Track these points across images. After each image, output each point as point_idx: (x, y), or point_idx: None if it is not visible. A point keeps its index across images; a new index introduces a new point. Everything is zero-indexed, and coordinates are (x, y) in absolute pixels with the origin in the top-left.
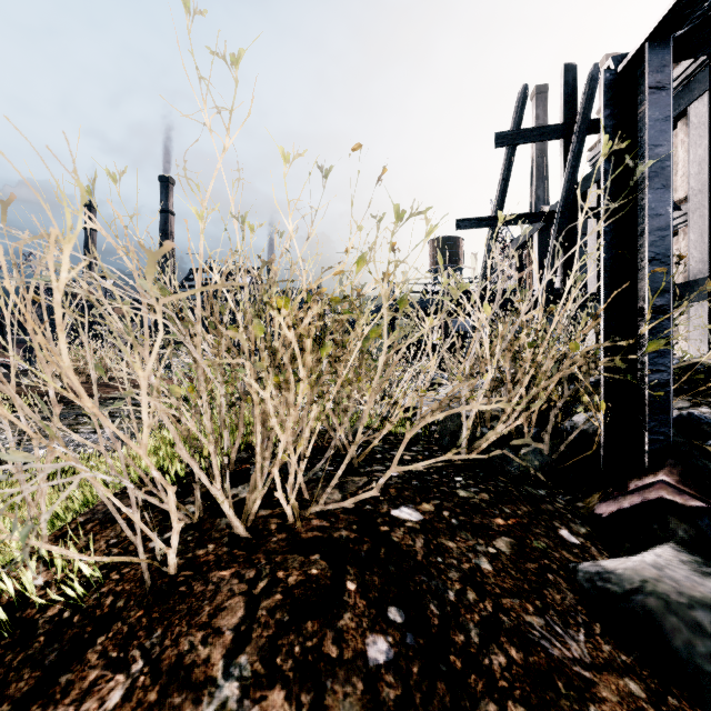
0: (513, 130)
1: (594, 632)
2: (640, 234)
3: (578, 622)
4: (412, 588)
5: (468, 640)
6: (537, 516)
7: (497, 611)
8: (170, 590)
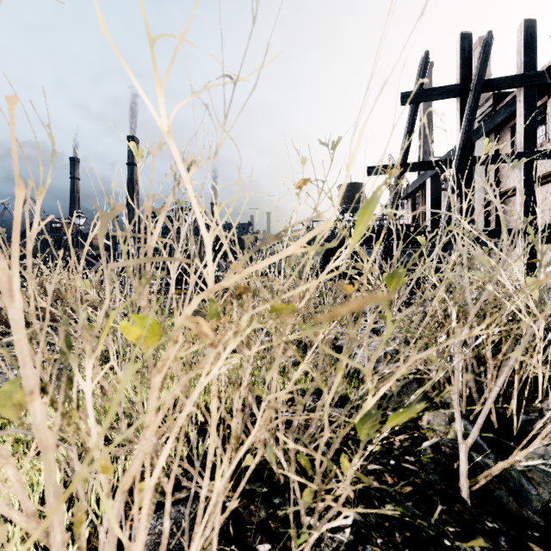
0: (417, 90)
1: None
2: None
3: None
4: None
5: None
6: None
7: None
8: None
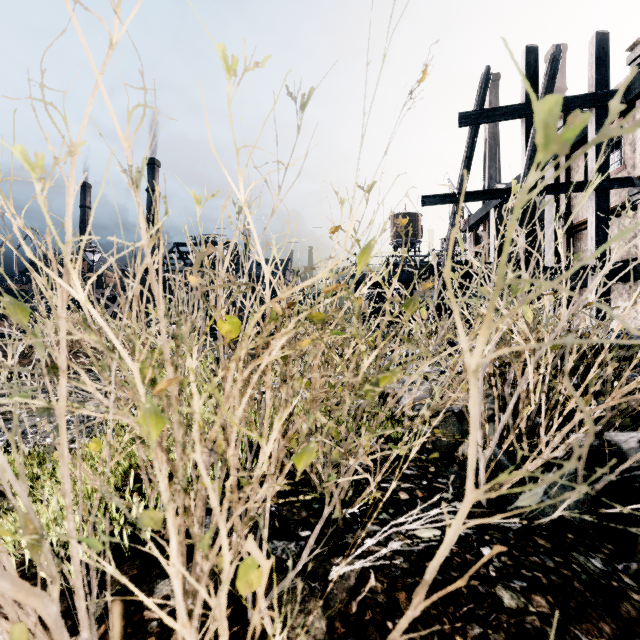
0: (477, 110)
1: None
2: None
3: None
4: None
5: None
6: None
7: None
8: None
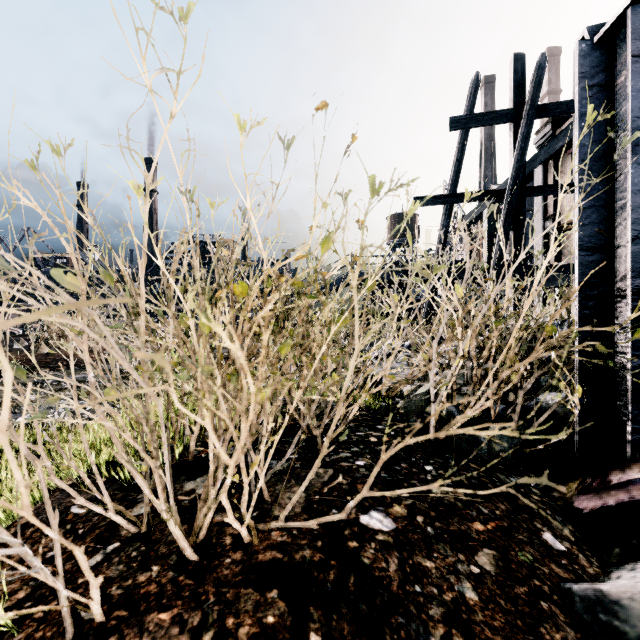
0: (466, 115)
1: None
2: (618, 211)
3: None
4: (388, 637)
5: None
6: (516, 515)
7: None
8: None
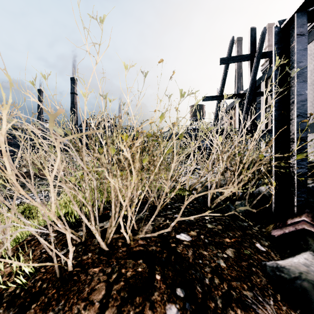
0: (228, 57)
1: (277, 299)
2: (291, 103)
3: (269, 294)
4: (188, 277)
5: (216, 306)
6: (244, 236)
7: (229, 289)
8: (69, 278)
